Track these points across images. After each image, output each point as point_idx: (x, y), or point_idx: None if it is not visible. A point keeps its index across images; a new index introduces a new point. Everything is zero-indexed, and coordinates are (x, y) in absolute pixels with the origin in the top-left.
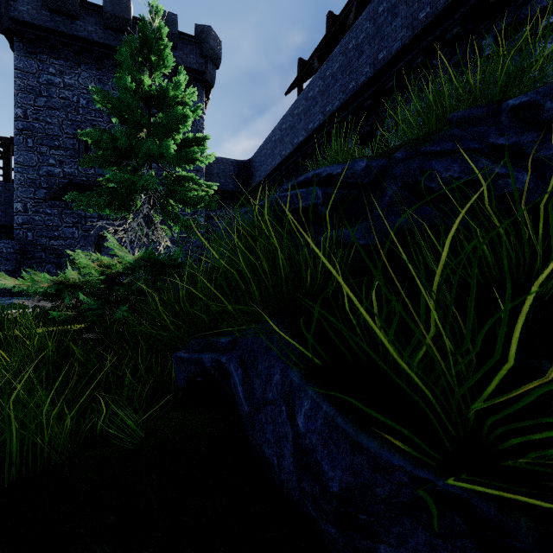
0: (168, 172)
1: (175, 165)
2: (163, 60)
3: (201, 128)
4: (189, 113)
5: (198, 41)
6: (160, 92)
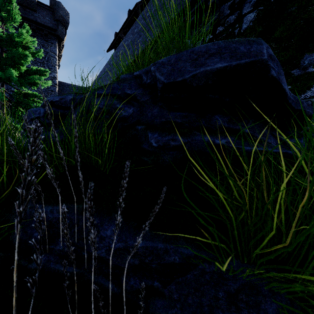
0: (17, 90)
1: (21, 86)
2: (12, 17)
3: (55, 64)
4: (30, 54)
5: (52, 9)
6: (7, 37)
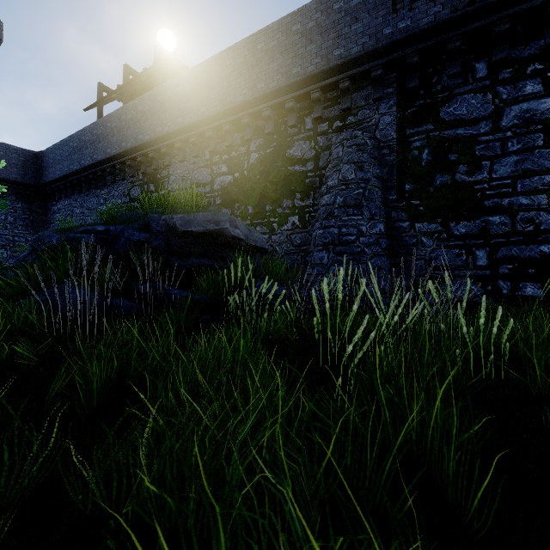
0: None
1: None
2: None
3: None
4: None
5: None
6: None
